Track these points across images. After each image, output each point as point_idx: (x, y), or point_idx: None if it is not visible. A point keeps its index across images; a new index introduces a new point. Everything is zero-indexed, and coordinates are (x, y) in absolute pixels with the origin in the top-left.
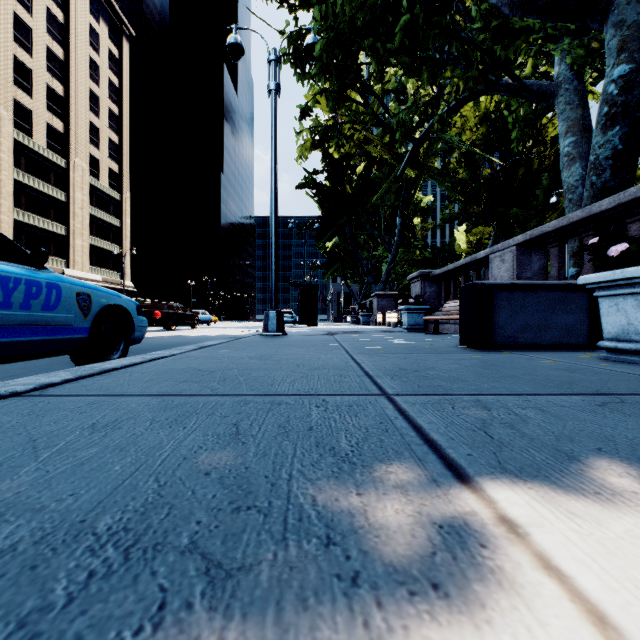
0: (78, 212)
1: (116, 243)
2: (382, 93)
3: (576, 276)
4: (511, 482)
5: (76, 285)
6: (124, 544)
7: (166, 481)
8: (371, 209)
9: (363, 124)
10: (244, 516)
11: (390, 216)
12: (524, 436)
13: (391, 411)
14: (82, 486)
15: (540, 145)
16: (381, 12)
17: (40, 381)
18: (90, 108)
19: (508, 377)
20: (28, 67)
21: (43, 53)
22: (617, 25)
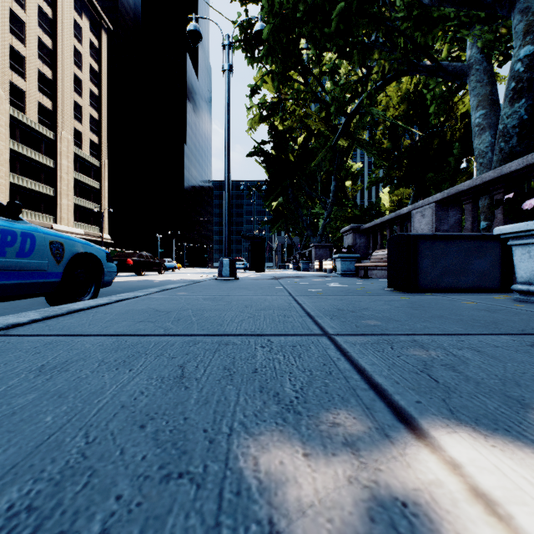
0: (64, 176)
1: (96, 202)
2: (319, 74)
3: (486, 229)
4: (470, 438)
5: (50, 235)
6: (19, 533)
7: (96, 436)
8: (310, 174)
9: (303, 101)
10: (173, 487)
11: (326, 180)
12: (469, 379)
13: (333, 352)
14: (2, 443)
15: (452, 120)
16: (319, 1)
17: (8, 321)
18: (74, 89)
19: (437, 317)
20: (22, 55)
21: (35, 43)
22: (523, 11)
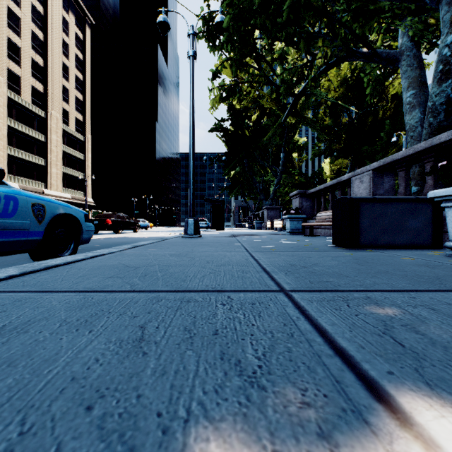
0: (54, 149)
1: (81, 171)
2: (271, 61)
3: (417, 193)
4: None
5: (32, 198)
6: None
7: (33, 423)
8: (262, 146)
9: (257, 83)
10: None
11: (276, 152)
12: (434, 343)
13: (292, 310)
14: None
15: (383, 101)
16: None
17: None
18: (62, 75)
19: (383, 273)
20: (18, 45)
21: (28, 35)
22: (450, 3)
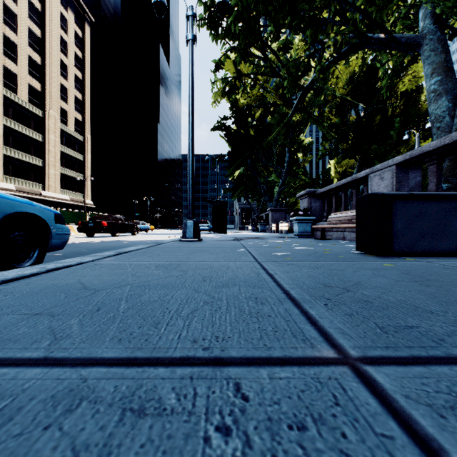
0: (52, 149)
1: (80, 172)
2: (277, 50)
3: (446, 191)
4: None
5: None
6: None
7: None
8: (266, 146)
9: (262, 76)
10: None
11: (280, 152)
12: None
13: None
14: None
15: (392, 99)
16: None
17: None
18: (61, 73)
19: None
20: (14, 42)
21: (25, 32)
22: None
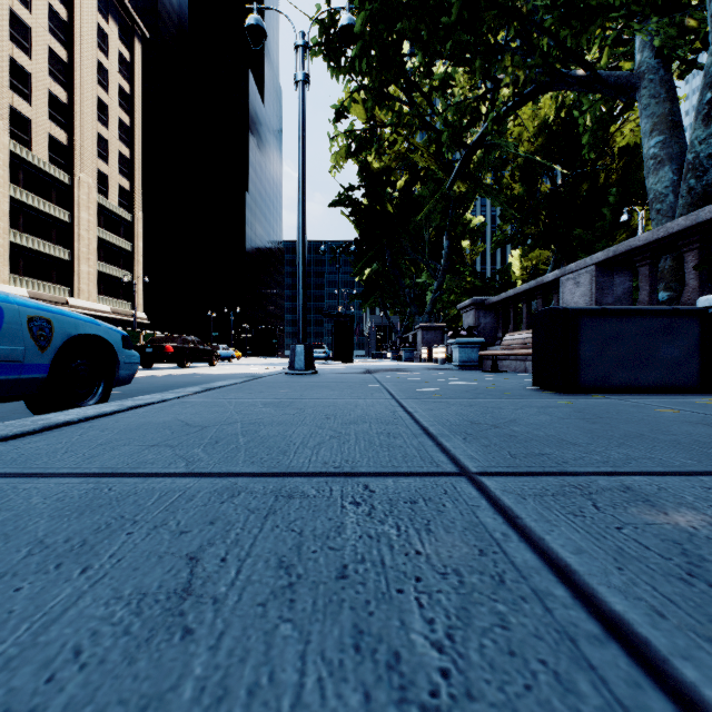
0: (84, 234)
1: (127, 269)
2: (429, 91)
3: (668, 302)
4: None
5: (28, 307)
6: None
7: None
8: (414, 230)
9: (407, 128)
10: None
11: (436, 238)
12: None
13: (489, 516)
14: None
15: (606, 157)
16: None
17: None
18: (97, 117)
19: (635, 437)
20: (26, 70)
21: (44, 54)
22: None
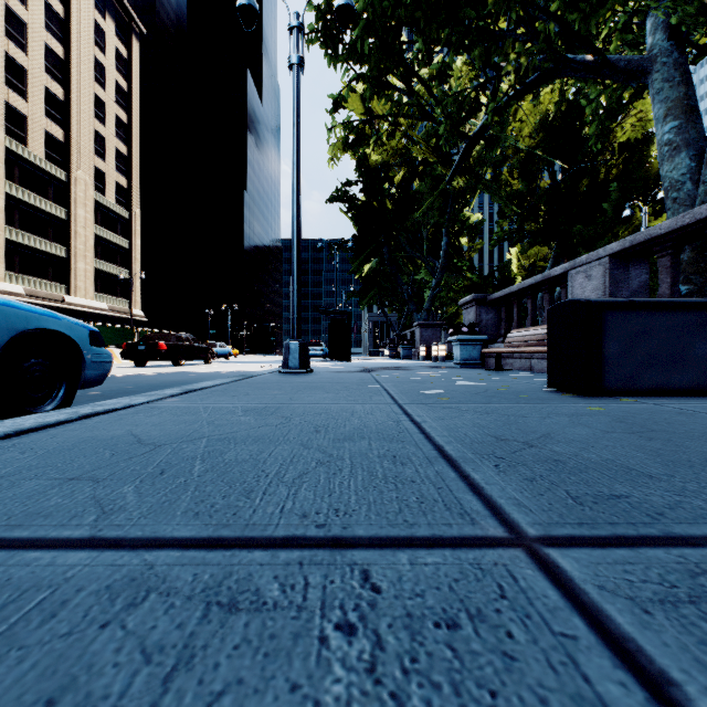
0: (80, 231)
1: (124, 267)
2: (429, 80)
3: (687, 296)
4: None
5: None
6: None
7: None
8: (412, 227)
9: (406, 119)
10: None
11: (434, 235)
12: None
13: (610, 675)
14: None
15: (606, 153)
16: None
17: None
18: (94, 114)
19: None
20: (22, 66)
21: (40, 51)
22: None
